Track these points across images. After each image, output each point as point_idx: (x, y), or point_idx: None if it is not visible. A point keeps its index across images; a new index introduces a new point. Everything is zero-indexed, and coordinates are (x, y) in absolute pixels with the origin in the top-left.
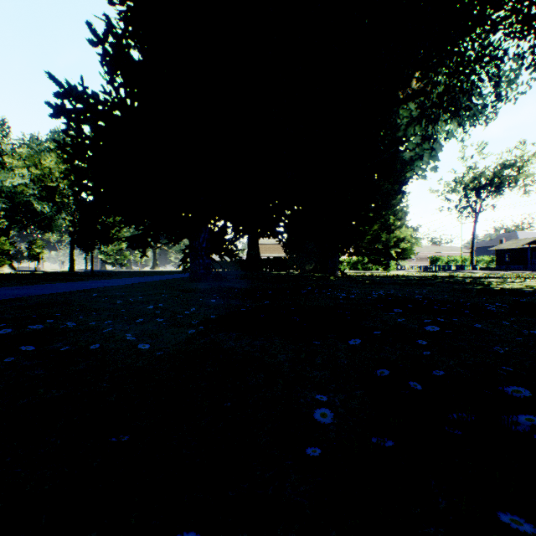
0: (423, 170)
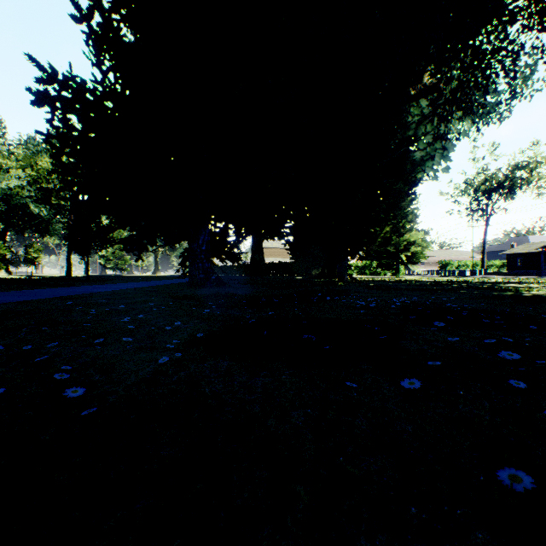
0: (434, 170)
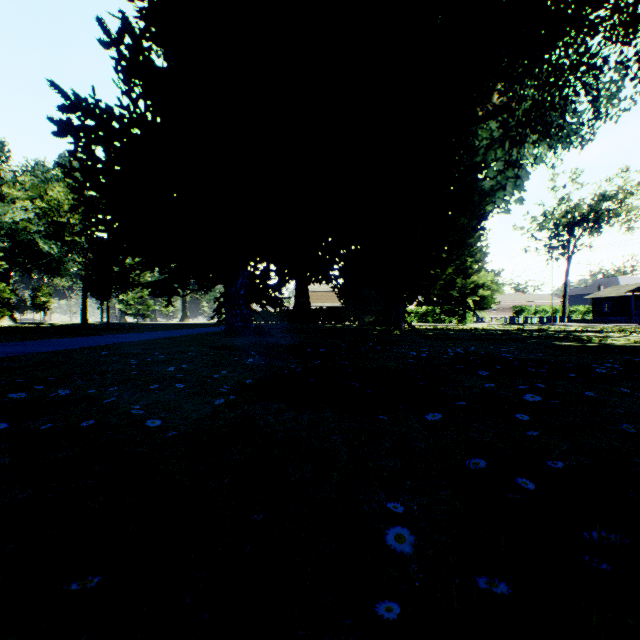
0: (506, 202)
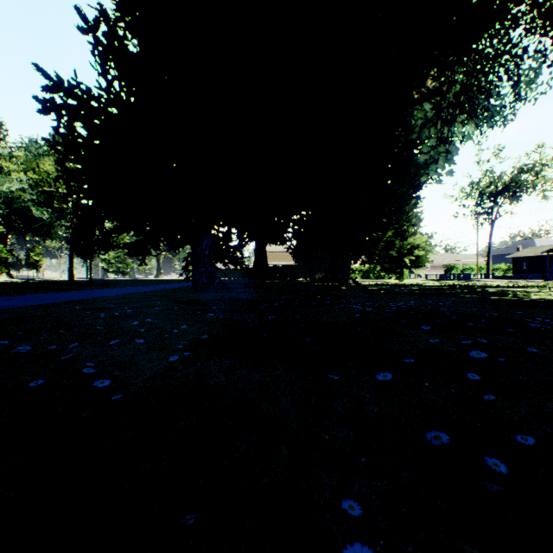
0: (438, 174)
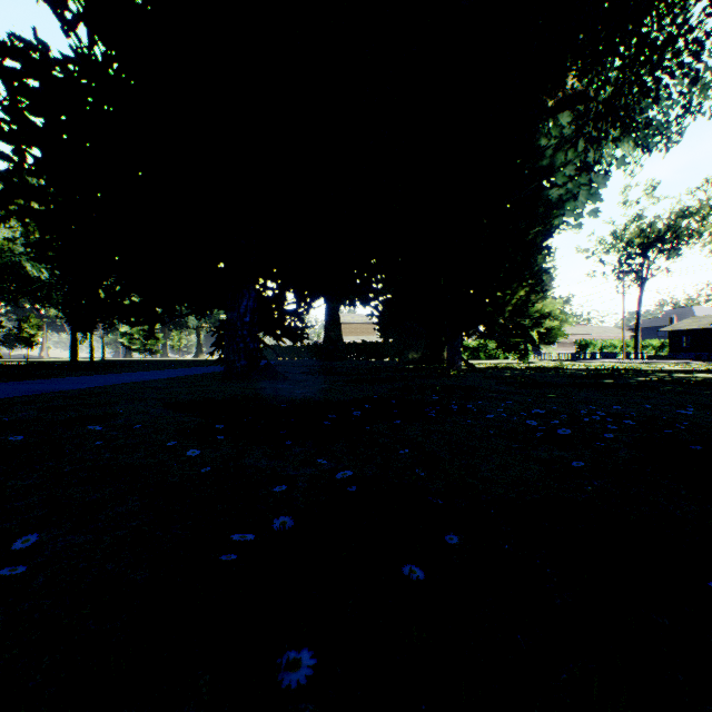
0: (577, 215)
